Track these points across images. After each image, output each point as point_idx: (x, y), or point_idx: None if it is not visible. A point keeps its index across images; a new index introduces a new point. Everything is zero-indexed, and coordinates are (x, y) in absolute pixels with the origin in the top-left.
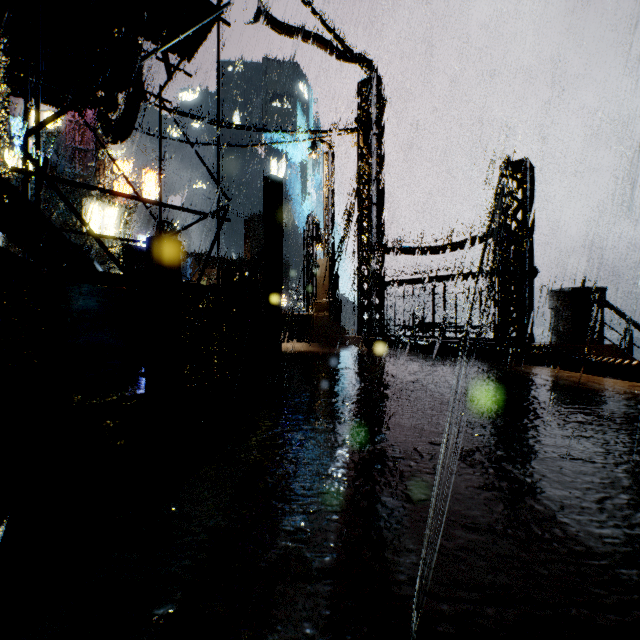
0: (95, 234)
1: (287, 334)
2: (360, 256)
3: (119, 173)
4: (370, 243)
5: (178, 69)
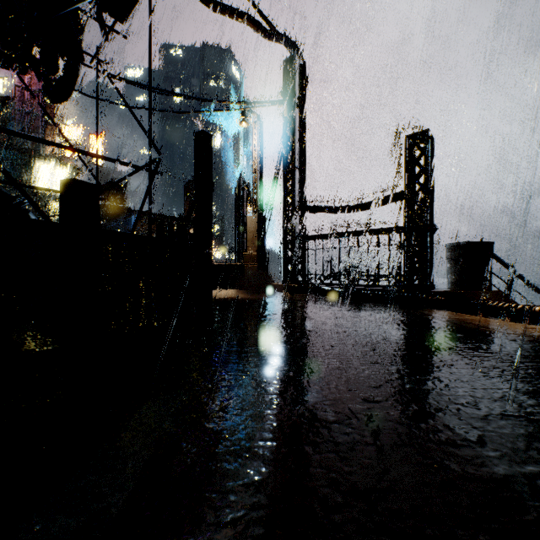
0: (14, 180)
1: (220, 282)
2: (285, 213)
3: (67, 137)
4: (293, 202)
5: (113, 30)
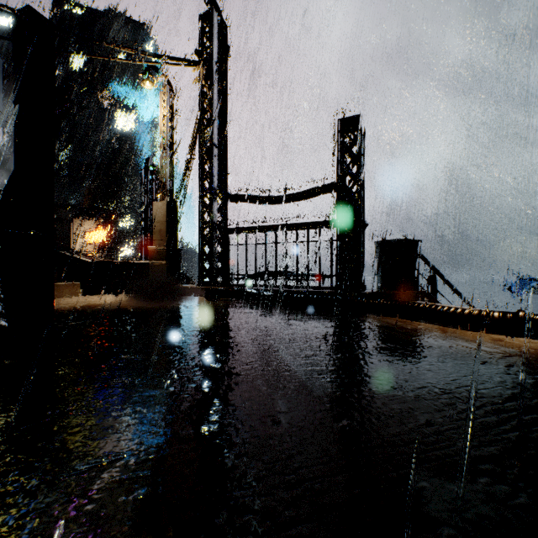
0: None
1: (116, 285)
2: (201, 201)
3: None
4: (212, 187)
5: None
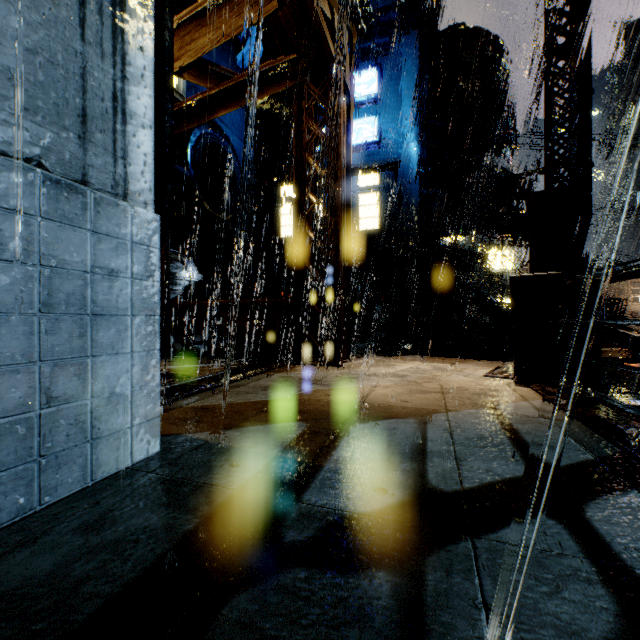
0: None
1: None
2: None
3: None
4: None
5: None
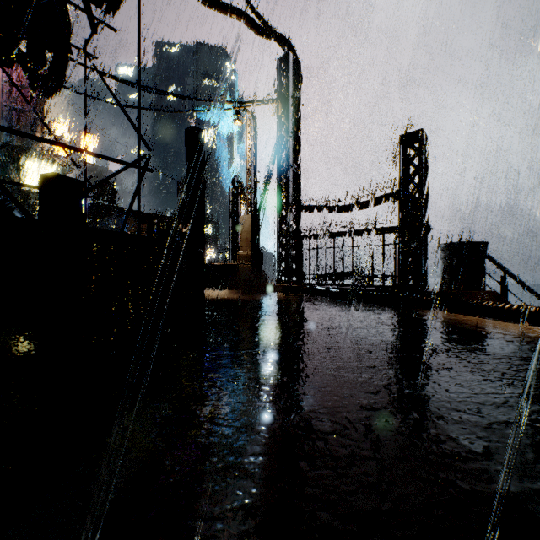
0: None
1: (214, 282)
2: (279, 213)
3: (57, 134)
4: (288, 201)
5: (101, 22)
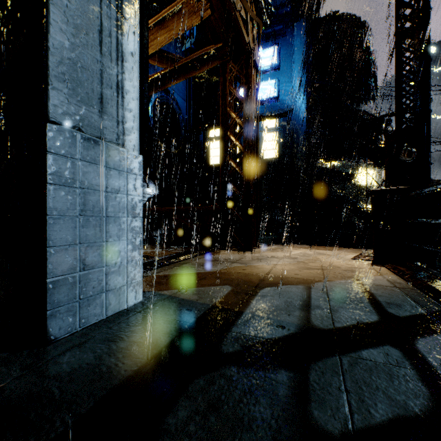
0: None
1: None
2: None
3: None
4: None
5: None
